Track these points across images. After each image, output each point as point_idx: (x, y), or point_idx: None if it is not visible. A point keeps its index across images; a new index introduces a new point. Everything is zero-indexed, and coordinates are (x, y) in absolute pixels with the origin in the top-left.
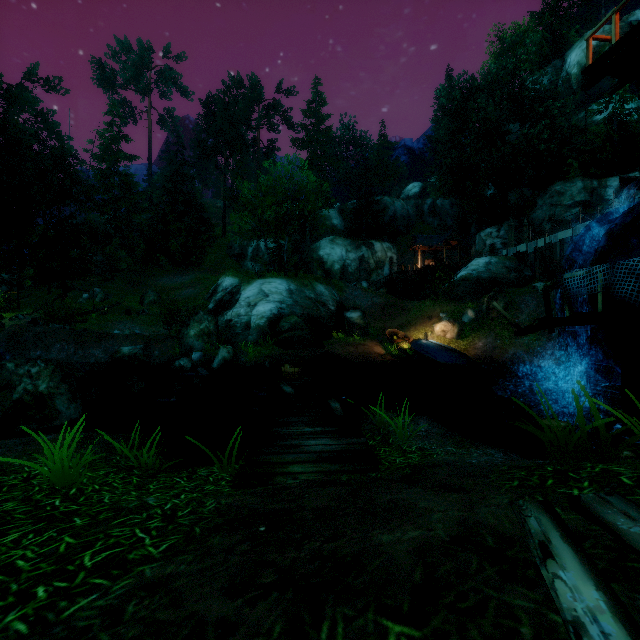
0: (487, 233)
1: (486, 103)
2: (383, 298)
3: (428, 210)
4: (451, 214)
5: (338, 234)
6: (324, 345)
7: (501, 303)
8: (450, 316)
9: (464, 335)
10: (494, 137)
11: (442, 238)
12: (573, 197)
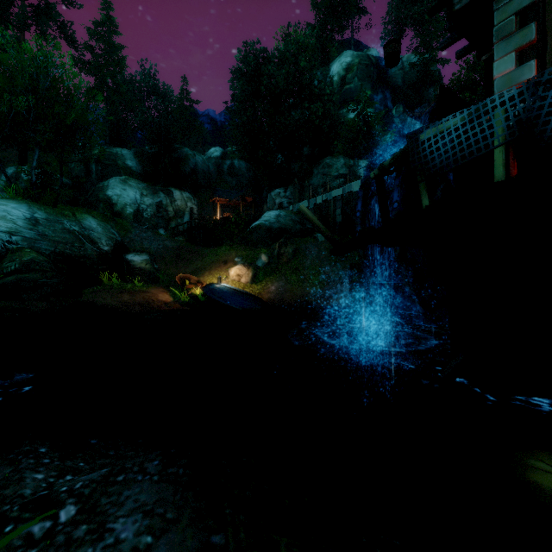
0: (276, 193)
1: (276, 71)
2: (177, 242)
3: (228, 170)
4: (247, 177)
5: (132, 176)
6: (83, 293)
7: (290, 249)
8: (245, 260)
9: (258, 279)
10: (282, 108)
11: (239, 193)
12: (338, 170)
